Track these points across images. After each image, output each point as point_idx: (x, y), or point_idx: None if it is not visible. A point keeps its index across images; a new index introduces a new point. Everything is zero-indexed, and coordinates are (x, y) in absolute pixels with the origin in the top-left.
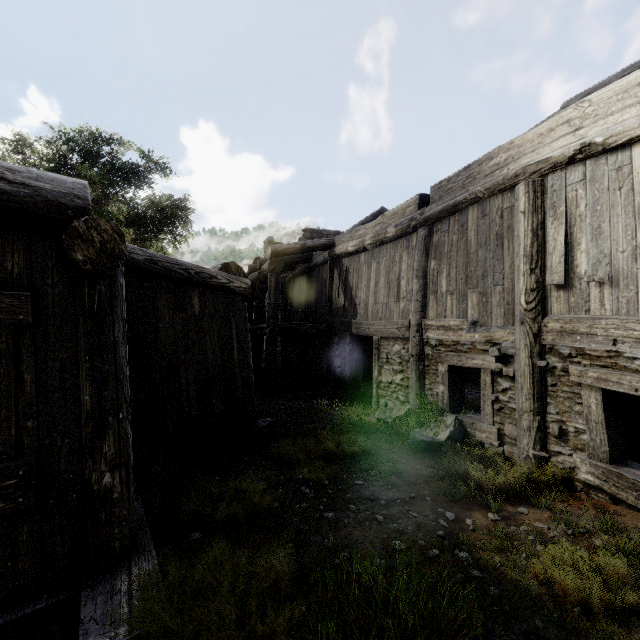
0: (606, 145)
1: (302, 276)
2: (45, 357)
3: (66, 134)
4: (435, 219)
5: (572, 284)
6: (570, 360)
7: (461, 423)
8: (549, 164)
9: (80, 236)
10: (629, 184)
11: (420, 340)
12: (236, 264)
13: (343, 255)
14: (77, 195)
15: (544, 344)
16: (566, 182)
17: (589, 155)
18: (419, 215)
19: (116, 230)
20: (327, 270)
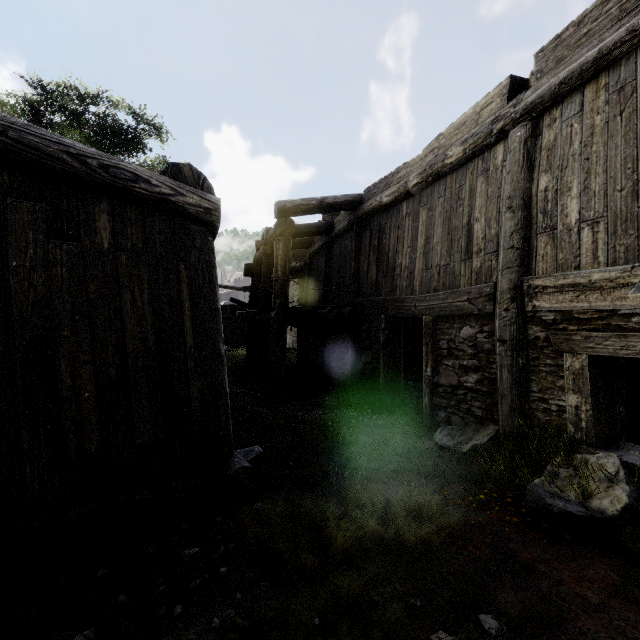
0: None
1: (320, 253)
2: None
3: (44, 89)
4: (548, 101)
5: None
6: None
7: (633, 472)
8: None
9: None
10: None
11: (519, 314)
12: (194, 169)
13: (375, 212)
14: None
15: None
16: None
17: None
18: (512, 107)
19: None
20: (352, 237)
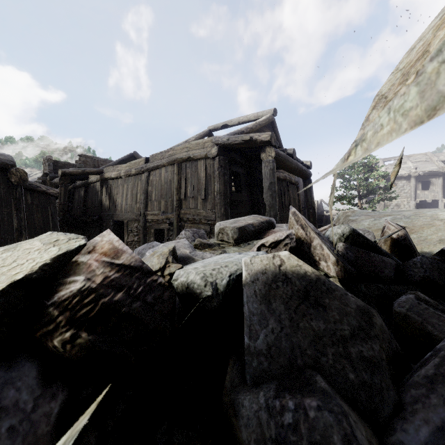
0: (193, 158)
1: (81, 188)
2: (2, 210)
3: None
4: (151, 170)
5: (187, 199)
6: (186, 222)
7: None
8: (182, 160)
9: (14, 174)
10: (197, 171)
11: (145, 220)
12: (50, 181)
13: (109, 179)
14: (11, 160)
15: (181, 218)
16: (186, 166)
17: (190, 160)
18: (145, 166)
19: (25, 172)
20: (99, 186)
